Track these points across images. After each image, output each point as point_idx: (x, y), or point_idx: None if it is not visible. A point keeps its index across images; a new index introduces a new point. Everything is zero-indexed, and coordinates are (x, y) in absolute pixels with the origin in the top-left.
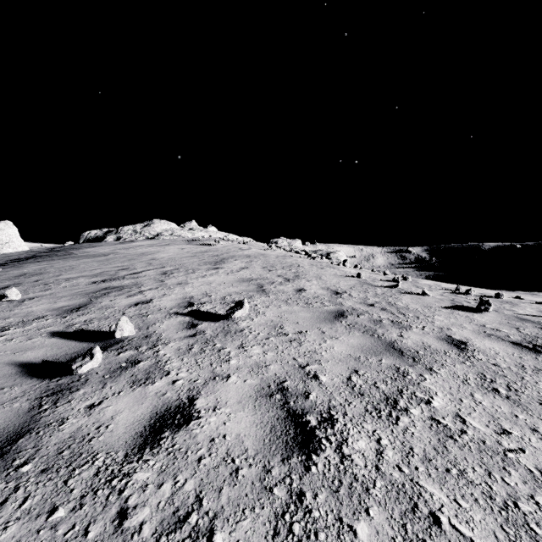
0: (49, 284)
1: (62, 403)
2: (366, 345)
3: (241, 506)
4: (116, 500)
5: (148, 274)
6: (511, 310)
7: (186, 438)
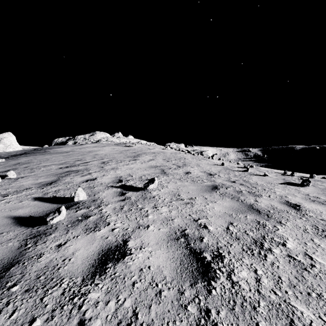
0: (33, 169)
1: (40, 243)
2: (235, 207)
3: (166, 319)
4: (76, 313)
5: (93, 163)
6: (322, 185)
7: (123, 268)
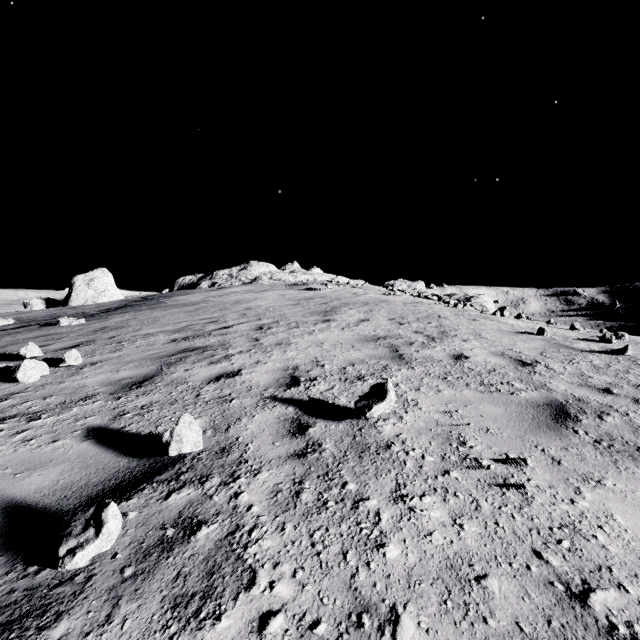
0: (123, 342)
1: None
2: None
3: None
4: None
5: (240, 329)
6: None
7: None
